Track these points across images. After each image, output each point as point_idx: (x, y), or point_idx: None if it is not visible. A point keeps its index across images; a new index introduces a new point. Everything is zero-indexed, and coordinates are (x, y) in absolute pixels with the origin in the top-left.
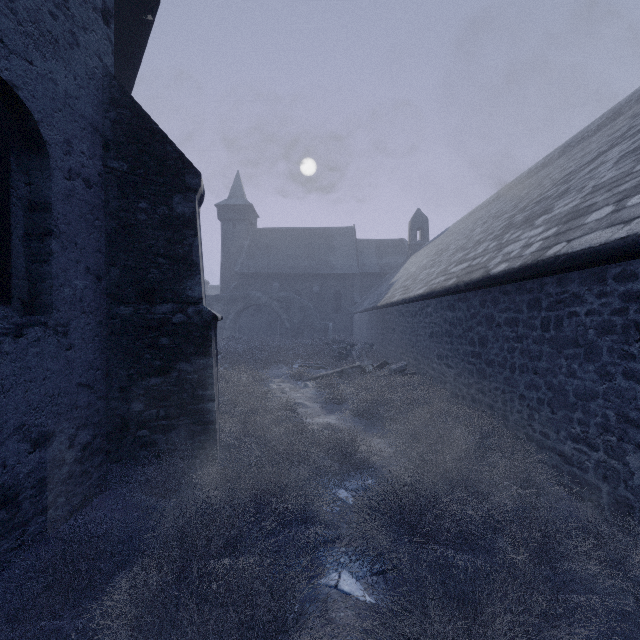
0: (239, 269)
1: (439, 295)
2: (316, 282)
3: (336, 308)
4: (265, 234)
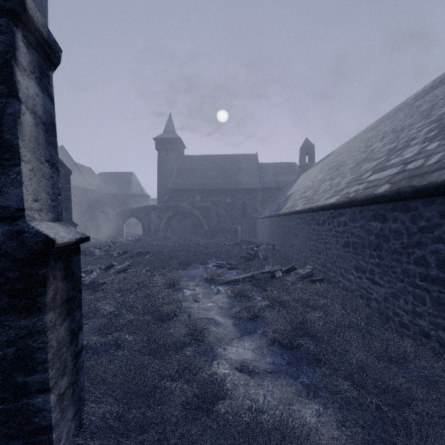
0: (170, 186)
1: (361, 204)
2: (228, 195)
3: (243, 215)
4: (190, 160)
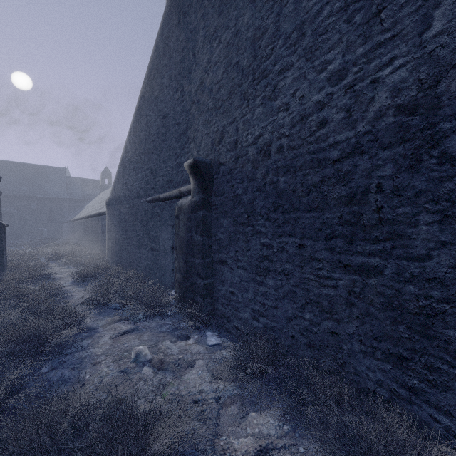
0: None
1: (83, 219)
2: (34, 202)
3: (50, 219)
4: None
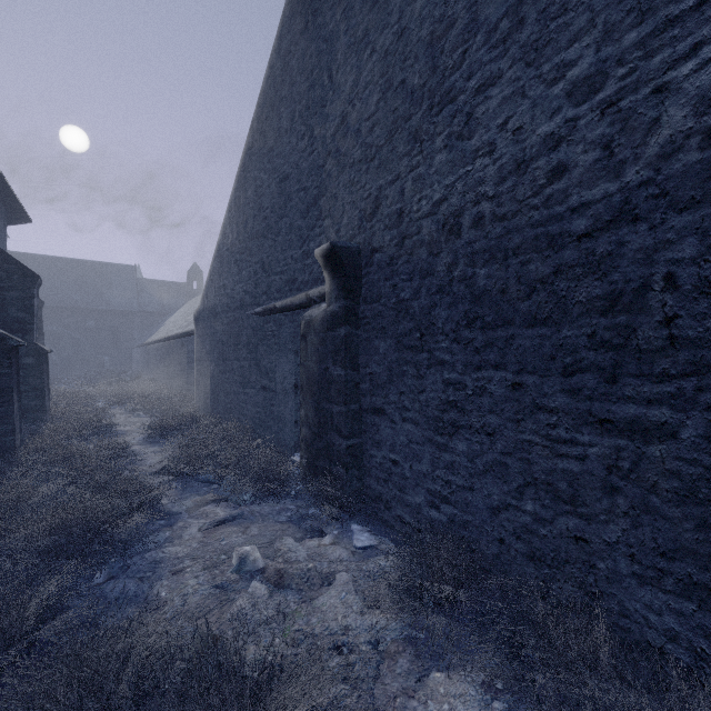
0: None
1: (160, 341)
2: (90, 317)
3: (114, 343)
4: (20, 259)
